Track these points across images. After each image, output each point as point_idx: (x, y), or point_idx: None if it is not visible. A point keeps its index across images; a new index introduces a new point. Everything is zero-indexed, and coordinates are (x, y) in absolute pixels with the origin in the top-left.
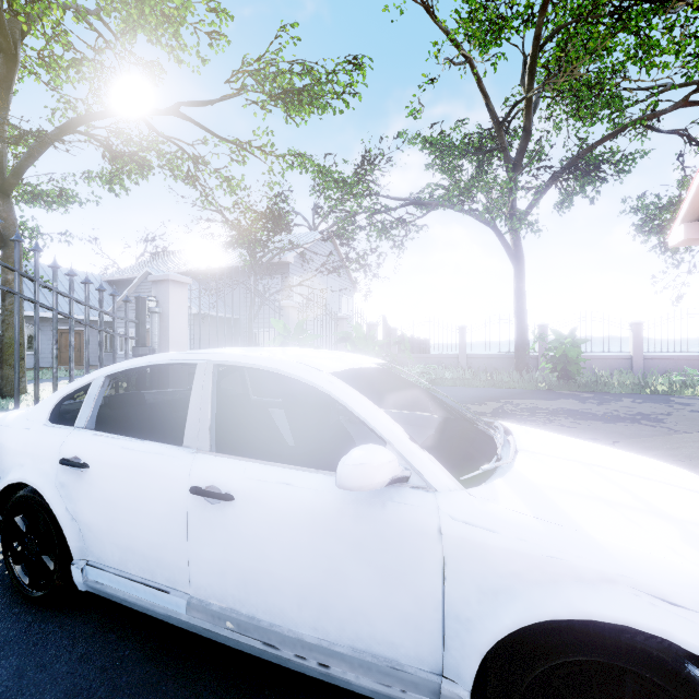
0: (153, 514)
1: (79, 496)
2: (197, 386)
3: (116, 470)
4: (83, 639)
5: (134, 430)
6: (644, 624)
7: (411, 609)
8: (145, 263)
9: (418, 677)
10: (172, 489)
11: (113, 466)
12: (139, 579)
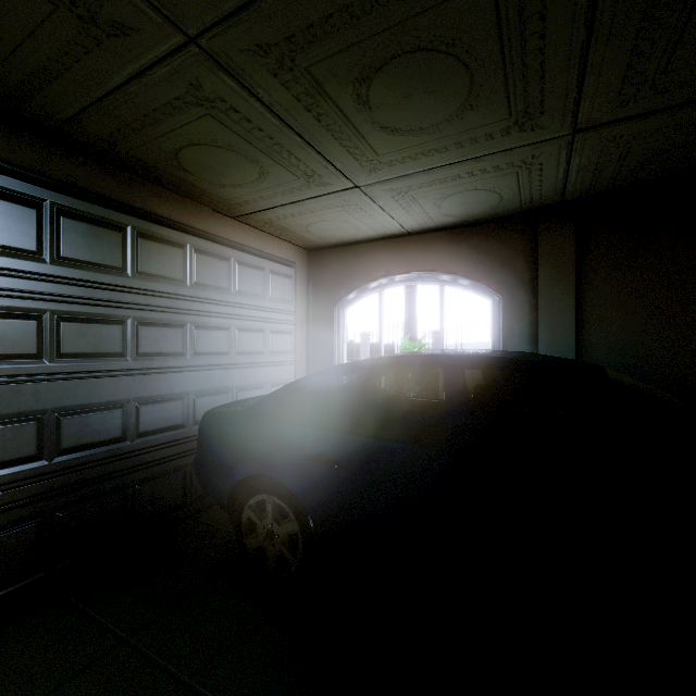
0: None
1: None
2: None
3: None
4: None
5: None
6: None
7: None
8: None
9: None
10: None
11: None
12: None
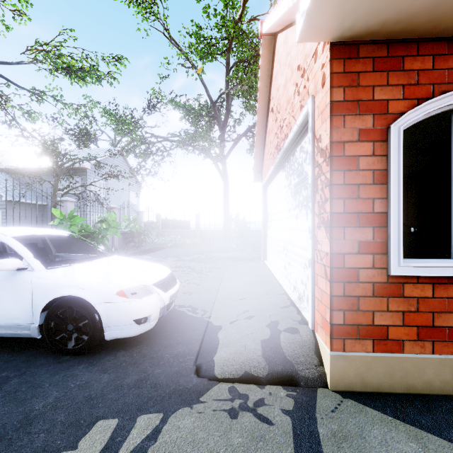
0: None
1: None
2: None
3: None
4: None
5: None
6: (74, 294)
7: (23, 306)
8: None
9: (26, 325)
10: None
11: None
12: None
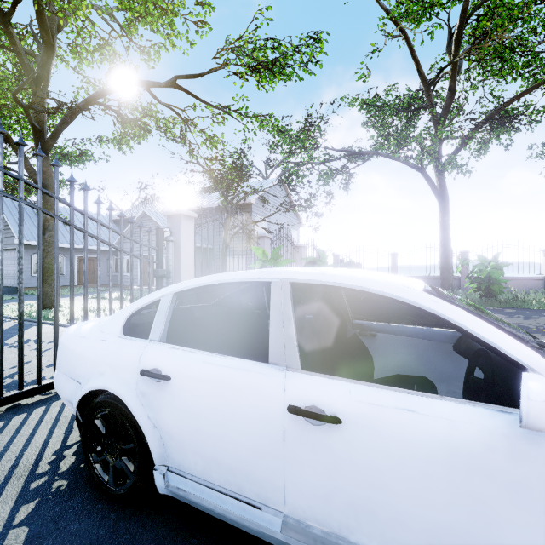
0: (243, 430)
1: (160, 406)
2: (275, 303)
3: (199, 383)
4: (168, 543)
5: (189, 342)
6: None
7: None
8: (140, 206)
9: None
10: (264, 407)
11: (196, 380)
12: (224, 490)
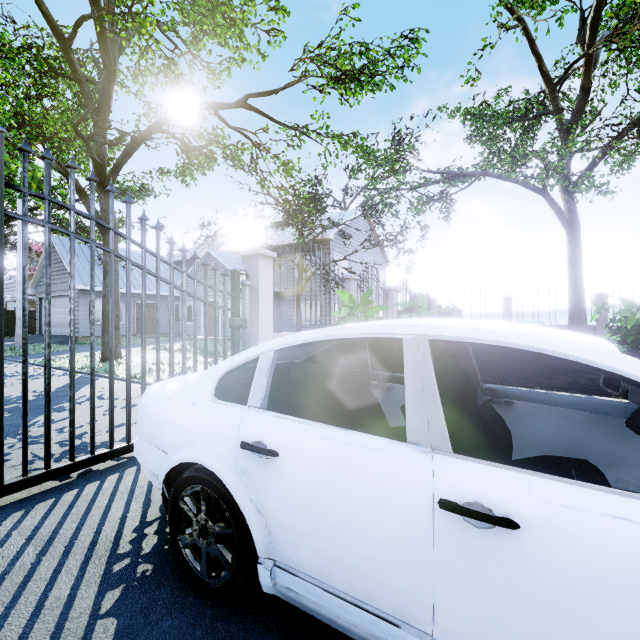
0: (375, 525)
1: (265, 487)
2: (410, 366)
3: (316, 463)
4: None
5: (287, 408)
6: None
7: None
8: (203, 245)
9: None
10: (404, 498)
11: (311, 458)
12: (348, 598)
